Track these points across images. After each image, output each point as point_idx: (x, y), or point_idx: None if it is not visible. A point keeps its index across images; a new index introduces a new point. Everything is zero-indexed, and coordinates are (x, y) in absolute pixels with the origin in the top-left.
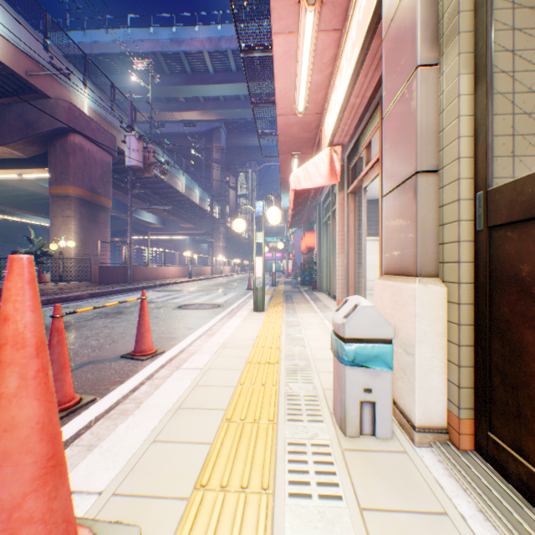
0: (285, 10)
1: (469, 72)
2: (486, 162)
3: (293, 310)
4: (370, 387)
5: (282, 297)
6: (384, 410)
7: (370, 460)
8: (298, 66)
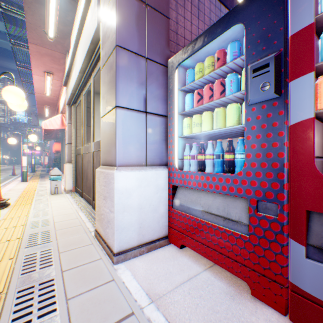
0: (39, 72)
1: (75, 129)
2: (76, 145)
3: (45, 180)
4: (57, 184)
5: (40, 176)
6: (60, 188)
7: (56, 195)
8: (46, 84)
